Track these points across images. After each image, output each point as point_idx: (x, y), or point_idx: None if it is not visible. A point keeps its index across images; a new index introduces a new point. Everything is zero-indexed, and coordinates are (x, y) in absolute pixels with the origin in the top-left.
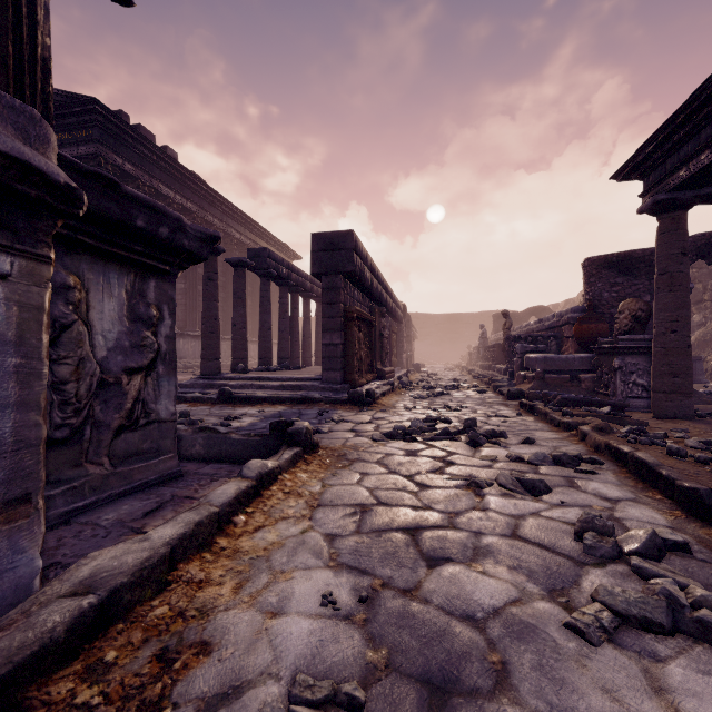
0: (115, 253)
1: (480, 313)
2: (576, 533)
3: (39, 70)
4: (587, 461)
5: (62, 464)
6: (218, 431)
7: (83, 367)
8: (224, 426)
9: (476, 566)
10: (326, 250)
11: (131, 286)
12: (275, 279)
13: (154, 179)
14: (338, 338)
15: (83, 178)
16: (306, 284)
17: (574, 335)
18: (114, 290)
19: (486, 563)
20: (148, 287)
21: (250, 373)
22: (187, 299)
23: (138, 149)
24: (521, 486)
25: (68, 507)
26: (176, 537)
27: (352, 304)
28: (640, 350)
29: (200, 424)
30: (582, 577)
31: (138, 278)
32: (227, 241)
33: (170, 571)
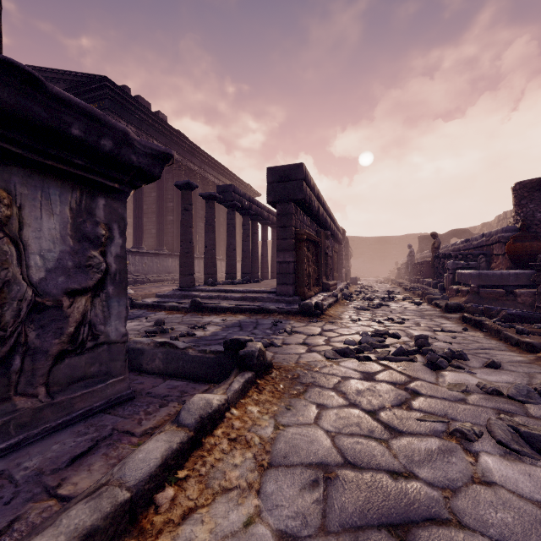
0: (51, 166)
1: (405, 235)
2: None
3: None
4: None
5: None
6: (176, 346)
7: (9, 291)
8: (189, 335)
9: None
10: (280, 182)
11: (77, 204)
12: (239, 210)
13: (149, 137)
14: (290, 257)
15: None
16: (264, 213)
17: (507, 253)
18: (55, 207)
19: None
20: (97, 205)
21: (218, 285)
22: (174, 228)
23: (138, 114)
24: (524, 442)
25: None
26: None
27: (301, 227)
28: None
29: (170, 332)
30: None
31: (85, 196)
32: (204, 183)
33: None
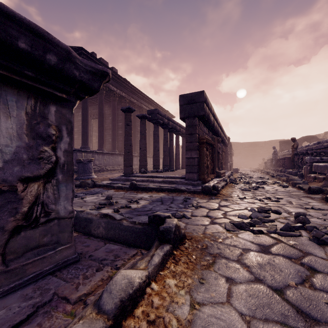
0: (5, 75)
1: (269, 141)
2: None
3: None
4: None
5: None
6: (114, 218)
7: None
8: (127, 207)
9: None
10: (188, 104)
11: (32, 109)
12: (161, 125)
13: (107, 83)
14: (195, 154)
15: None
16: (177, 127)
17: None
18: (12, 111)
19: None
20: (49, 111)
21: (148, 173)
22: (122, 138)
23: None
24: None
25: None
26: None
27: (202, 135)
28: None
29: (115, 204)
30: None
31: (39, 103)
32: (140, 110)
33: None
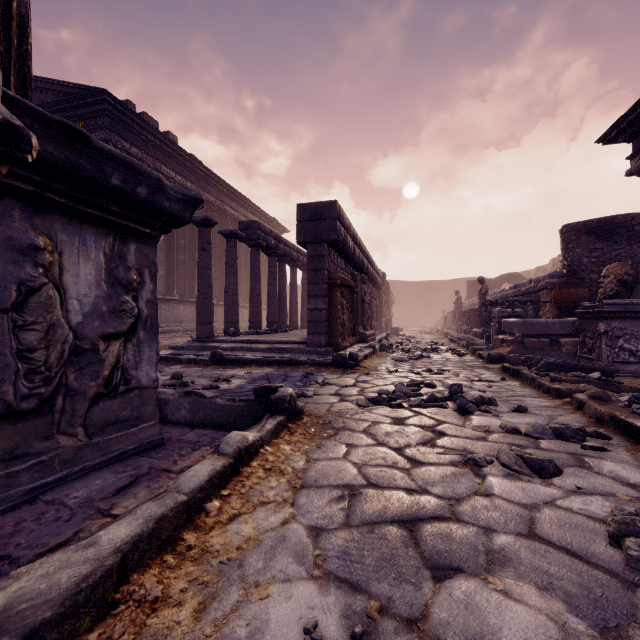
0: (90, 213)
1: (453, 280)
2: (612, 536)
3: (15, 26)
4: (593, 434)
5: (31, 436)
6: (203, 395)
7: (54, 333)
8: (212, 388)
9: (494, 581)
10: (311, 220)
11: (110, 249)
12: (264, 250)
13: (157, 162)
14: (323, 303)
15: (48, 129)
16: (293, 254)
17: (553, 300)
18: (90, 253)
19: (506, 577)
20: (128, 250)
21: (241, 336)
22: (187, 269)
23: (143, 135)
24: (526, 466)
25: (35, 484)
26: (129, 541)
27: (335, 271)
28: (627, 315)
29: (191, 385)
30: (639, 609)
31: (117, 241)
32: (222, 217)
33: (120, 585)
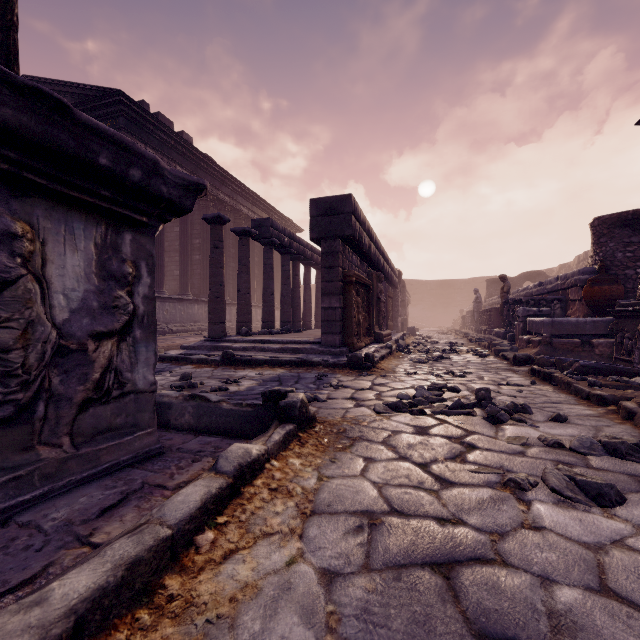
0: (76, 197)
1: (471, 279)
2: None
3: None
4: None
5: (7, 448)
6: (208, 399)
7: (33, 332)
8: (221, 390)
9: None
10: (325, 215)
11: (102, 239)
12: (277, 248)
13: (172, 162)
14: (337, 302)
15: (20, 95)
16: (306, 252)
17: (584, 298)
18: (79, 243)
19: None
20: (123, 241)
21: (253, 336)
22: (201, 269)
23: (158, 135)
24: (579, 490)
25: (9, 502)
26: (89, 597)
27: (350, 268)
28: None
29: (200, 387)
30: None
31: (110, 230)
32: (236, 217)
33: None
